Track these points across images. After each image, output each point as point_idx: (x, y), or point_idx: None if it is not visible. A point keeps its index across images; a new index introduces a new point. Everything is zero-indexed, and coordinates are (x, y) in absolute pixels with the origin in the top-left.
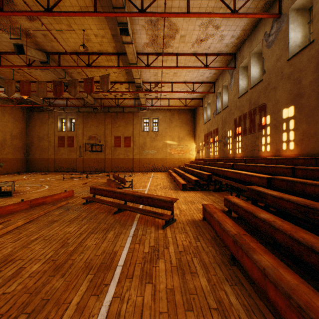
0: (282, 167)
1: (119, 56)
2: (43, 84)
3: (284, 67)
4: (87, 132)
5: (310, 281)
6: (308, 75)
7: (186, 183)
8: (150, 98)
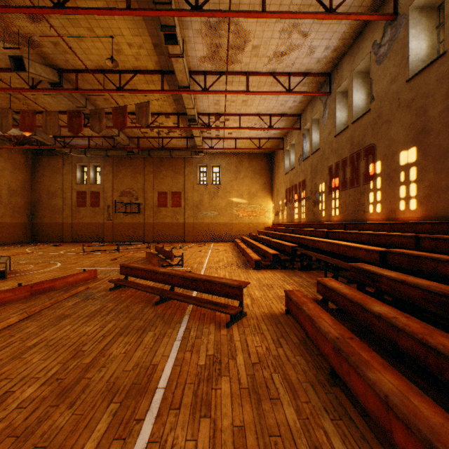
0: (401, 235)
1: (164, 76)
2: (53, 116)
3: (402, 90)
4: (119, 186)
5: None
6: (437, 102)
7: (260, 259)
8: (208, 138)
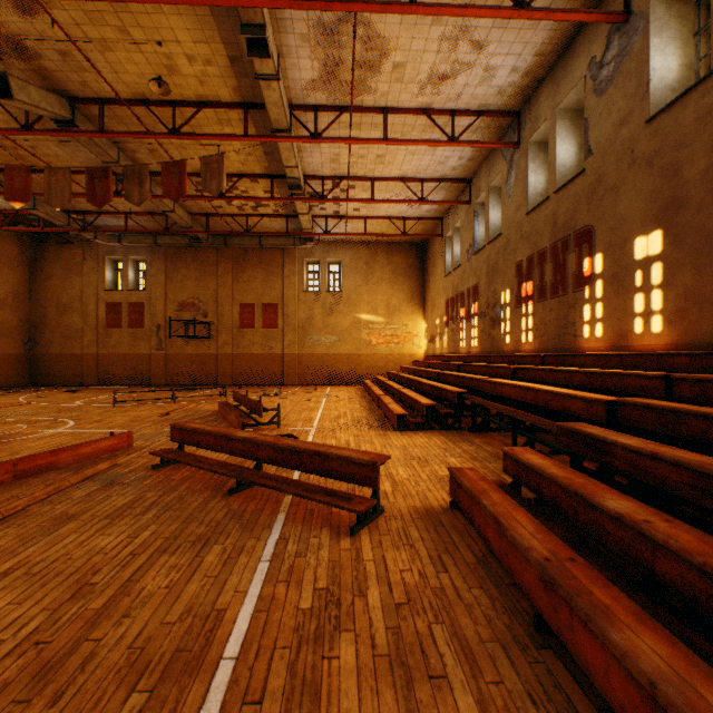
0: (641, 375)
1: (247, 111)
2: (62, 176)
3: (638, 138)
4: (175, 294)
5: None
6: (698, 155)
7: (406, 413)
8: (322, 216)
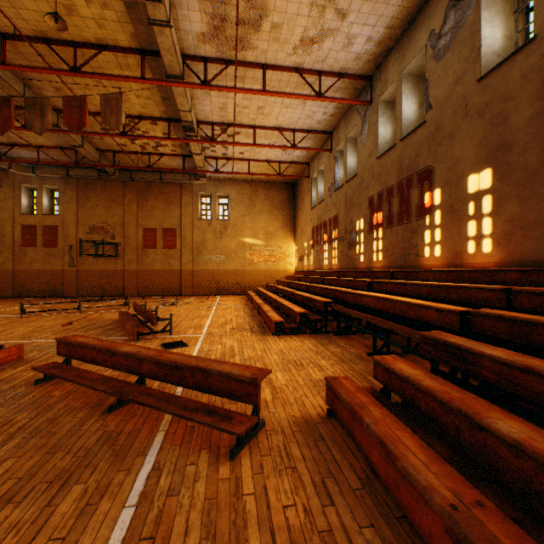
0: (483, 288)
1: (144, 57)
2: None
3: (471, 93)
4: (86, 219)
5: None
6: (523, 106)
7: (282, 320)
8: (213, 157)
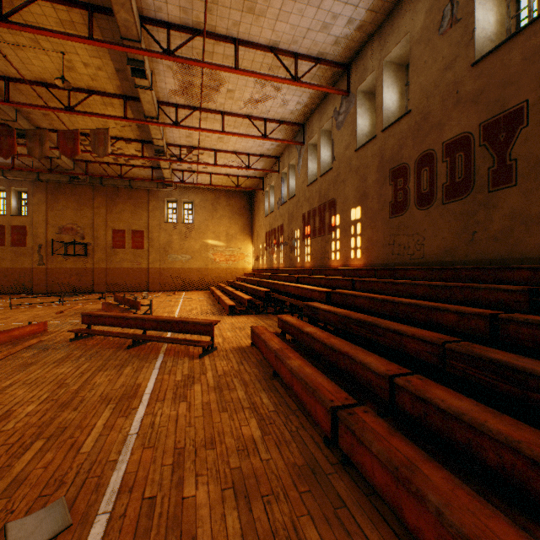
0: (344, 279)
1: (127, 101)
2: None
3: (352, 158)
4: (56, 220)
5: (329, 375)
6: (372, 174)
7: (235, 305)
8: (179, 170)
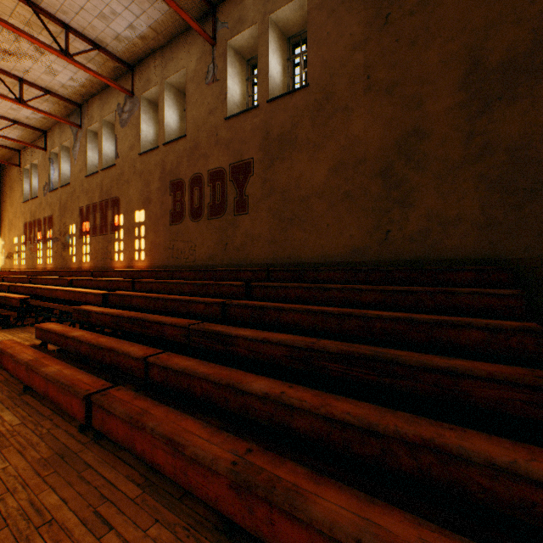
0: (126, 280)
1: None
2: None
3: (137, 160)
4: None
5: (95, 372)
6: (155, 181)
7: None
8: None
